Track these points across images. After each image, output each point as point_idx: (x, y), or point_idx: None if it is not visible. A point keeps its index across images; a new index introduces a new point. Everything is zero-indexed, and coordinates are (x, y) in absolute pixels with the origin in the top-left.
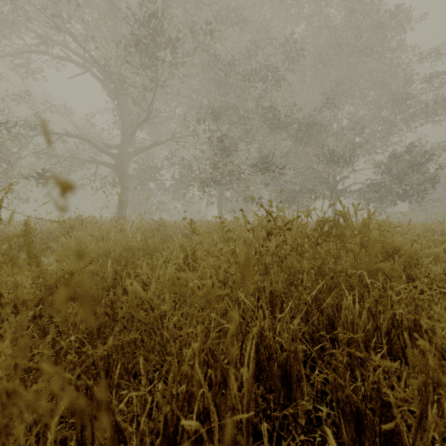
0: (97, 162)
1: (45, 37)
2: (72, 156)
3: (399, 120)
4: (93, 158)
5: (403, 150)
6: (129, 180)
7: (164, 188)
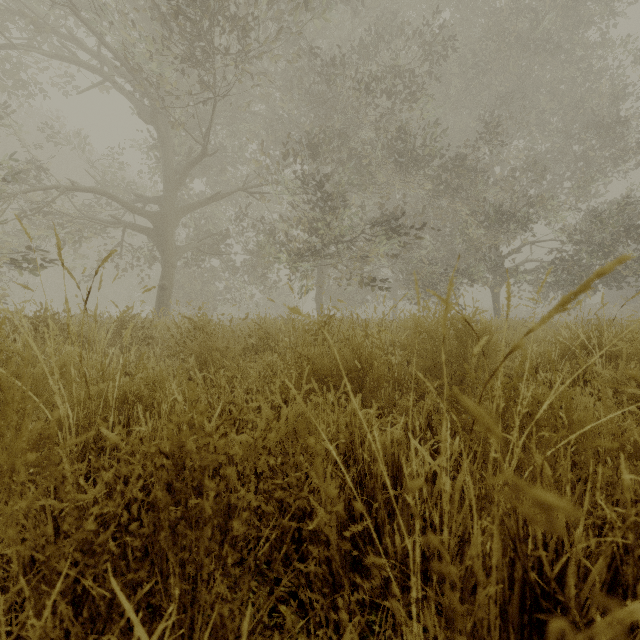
0: (126, 224)
1: (35, 21)
2: (86, 216)
3: (602, 158)
4: (118, 219)
5: (610, 204)
6: (175, 254)
7: (232, 267)
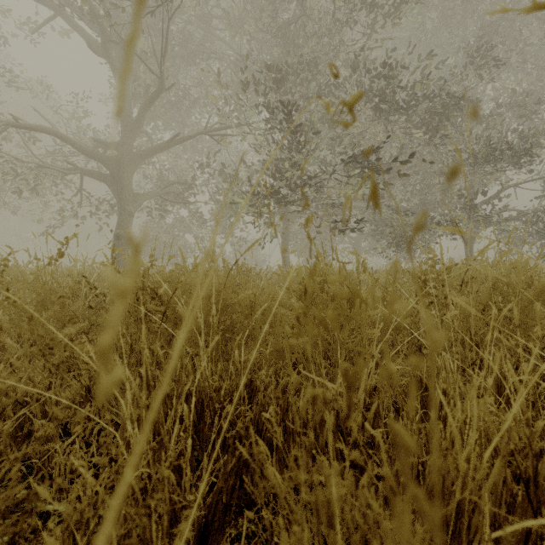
0: (81, 170)
1: None
2: (44, 164)
3: None
4: (72, 164)
5: None
6: (133, 202)
7: (198, 219)
